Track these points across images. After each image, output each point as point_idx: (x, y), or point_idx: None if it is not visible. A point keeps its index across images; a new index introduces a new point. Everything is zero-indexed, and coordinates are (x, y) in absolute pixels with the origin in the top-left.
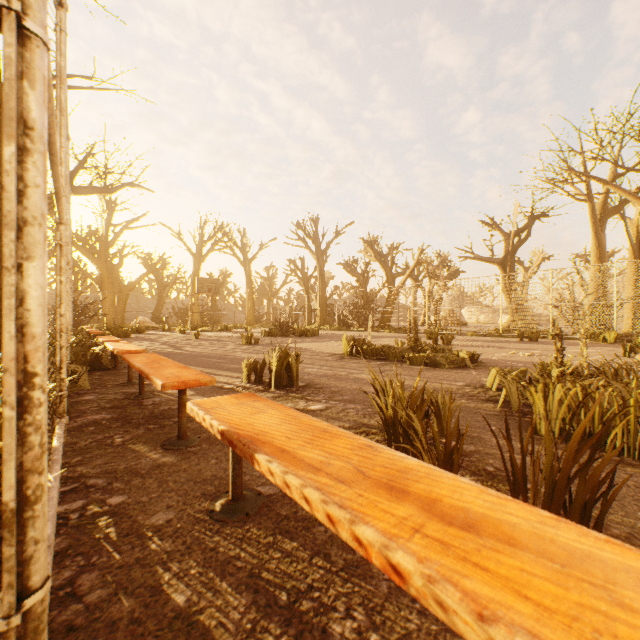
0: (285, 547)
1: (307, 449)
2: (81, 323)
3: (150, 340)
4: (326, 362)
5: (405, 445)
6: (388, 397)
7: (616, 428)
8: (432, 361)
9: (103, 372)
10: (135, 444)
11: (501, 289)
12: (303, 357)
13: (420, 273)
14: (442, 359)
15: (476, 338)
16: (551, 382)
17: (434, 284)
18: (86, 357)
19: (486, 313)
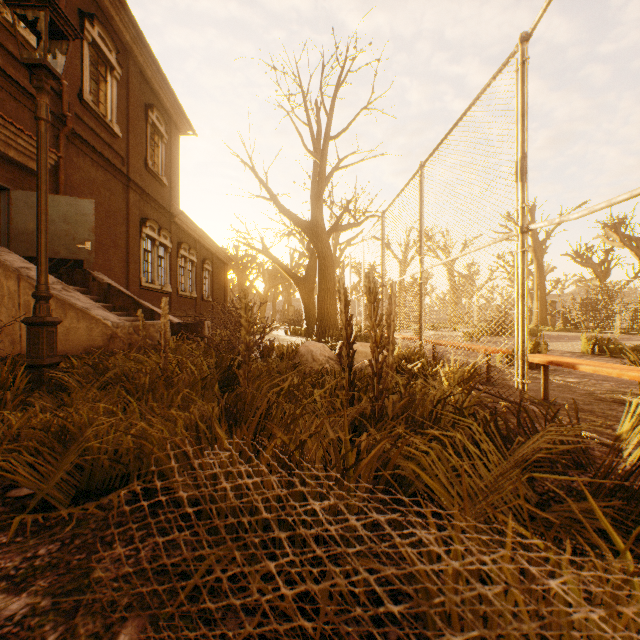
0: (581, 413)
1: (599, 365)
2: None
3: None
4: None
5: None
6: None
7: None
8: None
9: None
10: None
11: None
12: None
13: None
14: None
15: None
16: None
17: None
18: None
19: None
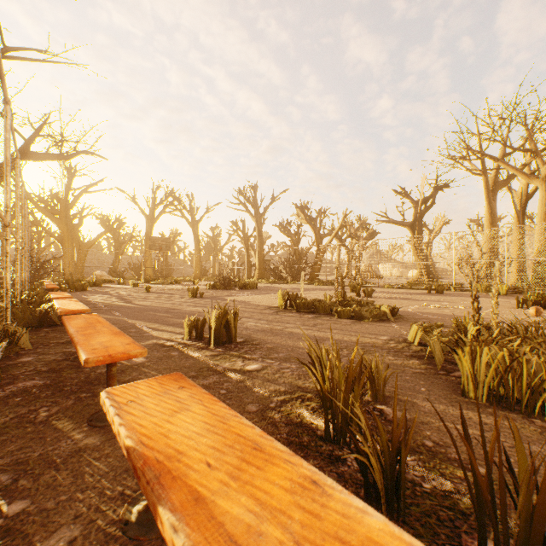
0: None
1: (231, 494)
2: (41, 277)
3: (104, 293)
4: (263, 315)
5: (353, 455)
6: (325, 369)
7: (544, 394)
8: (358, 314)
9: (50, 328)
10: (60, 420)
11: (412, 248)
12: (242, 310)
13: (343, 234)
14: (367, 313)
15: (392, 290)
16: (478, 346)
17: (355, 243)
18: (34, 314)
19: (400, 269)
